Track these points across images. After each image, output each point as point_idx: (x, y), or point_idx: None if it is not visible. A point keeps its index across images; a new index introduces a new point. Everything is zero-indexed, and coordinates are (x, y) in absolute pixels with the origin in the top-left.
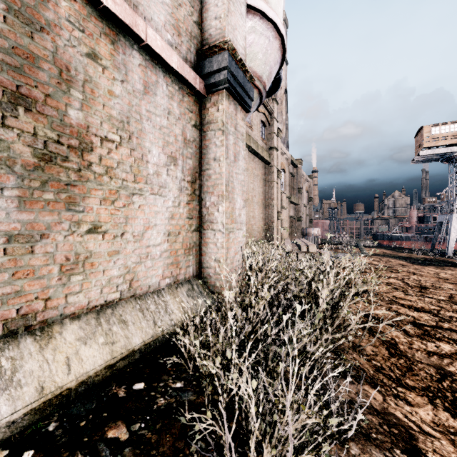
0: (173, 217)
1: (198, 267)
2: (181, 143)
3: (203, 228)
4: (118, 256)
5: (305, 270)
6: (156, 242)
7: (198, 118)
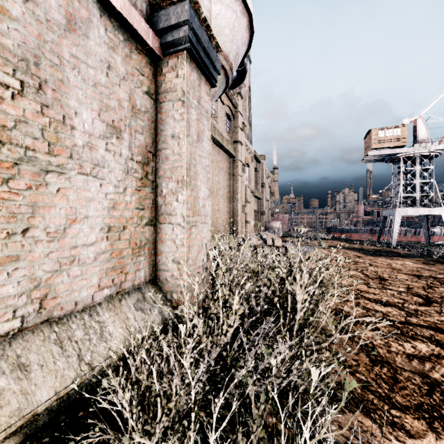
0: (115, 207)
1: (152, 270)
2: (127, 111)
3: (159, 222)
4: (17, 264)
5: (278, 269)
6: (88, 240)
7: (152, 85)
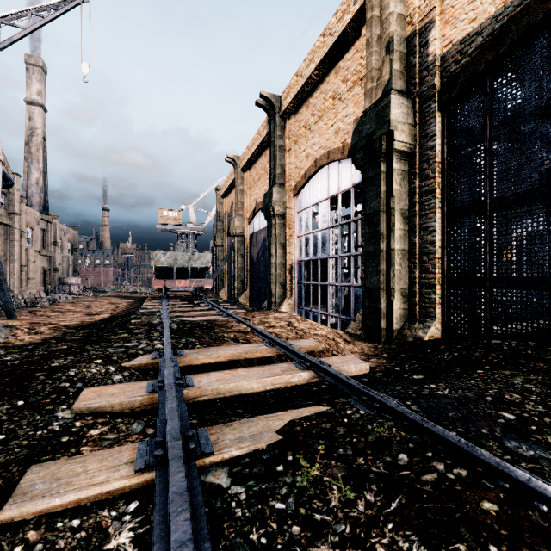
0: None
1: None
2: None
3: None
4: None
5: None
6: None
7: None
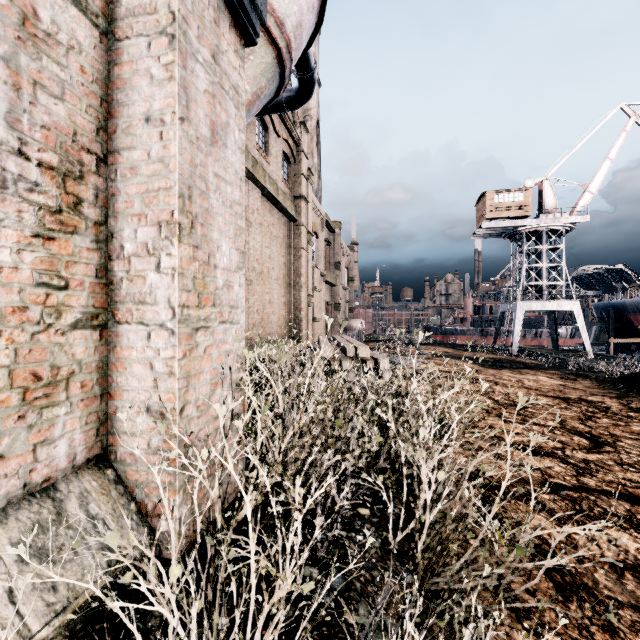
0: None
1: (94, 434)
2: (0, 19)
3: (115, 319)
4: None
5: (377, 410)
6: None
7: None
